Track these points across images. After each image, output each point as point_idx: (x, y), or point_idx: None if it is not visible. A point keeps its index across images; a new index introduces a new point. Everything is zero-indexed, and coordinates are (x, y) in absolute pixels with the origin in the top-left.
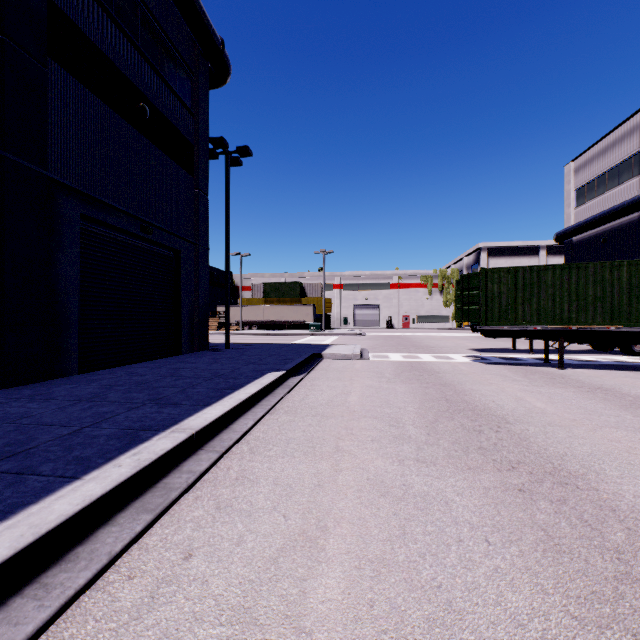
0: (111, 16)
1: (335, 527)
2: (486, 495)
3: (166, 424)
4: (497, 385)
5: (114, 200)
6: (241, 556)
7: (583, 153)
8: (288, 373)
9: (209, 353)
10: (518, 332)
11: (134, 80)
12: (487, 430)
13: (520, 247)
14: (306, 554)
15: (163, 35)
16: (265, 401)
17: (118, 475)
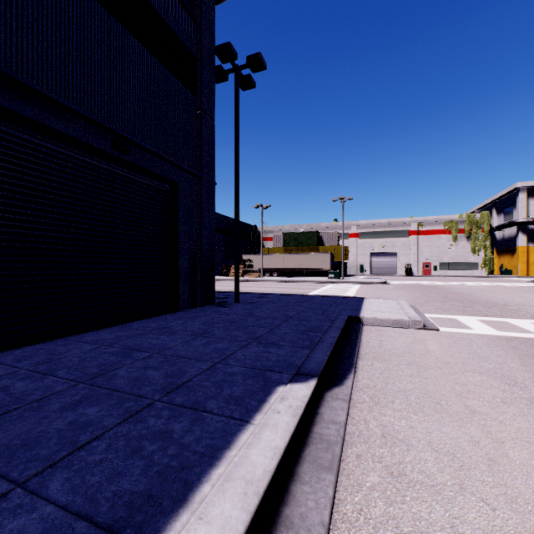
0: None
1: None
2: None
3: None
4: None
5: (61, 95)
6: None
7: None
8: (319, 380)
9: (210, 310)
10: None
11: None
12: None
13: None
14: None
15: None
16: None
17: None
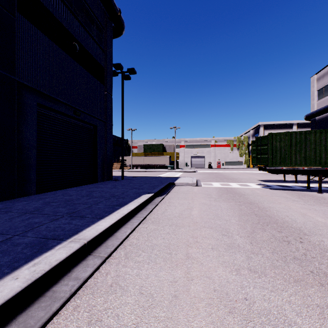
0: None
1: None
2: (323, 316)
3: (70, 234)
4: (284, 204)
5: (58, 96)
6: None
7: (322, 69)
8: (155, 194)
9: (112, 182)
10: (292, 171)
11: (69, 29)
12: (293, 241)
13: (282, 124)
14: None
15: (86, 6)
16: (140, 214)
17: (9, 290)
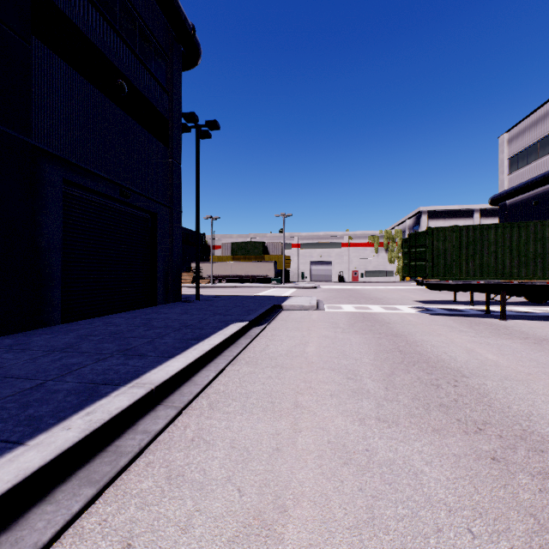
0: (92, 1)
1: (294, 507)
2: (457, 465)
3: (128, 377)
4: (446, 336)
5: (94, 167)
6: (186, 548)
7: (516, 125)
8: (251, 323)
9: (181, 304)
10: (462, 286)
11: (113, 60)
12: (445, 384)
13: (456, 210)
14: (261, 547)
15: (140, 20)
16: (228, 351)
17: (63, 441)
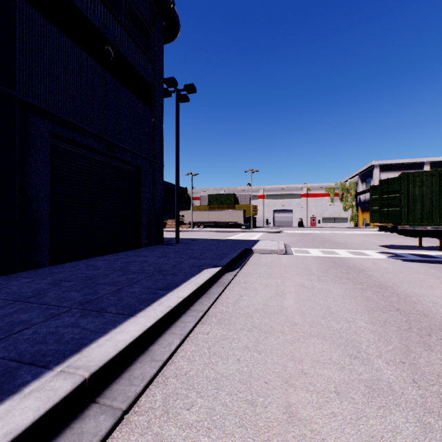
0: None
1: None
2: None
3: (65, 351)
4: (440, 289)
5: (82, 123)
6: None
7: None
8: (223, 269)
9: (162, 247)
10: (441, 232)
11: (100, 27)
12: None
13: (407, 163)
14: None
15: None
16: (198, 304)
17: None
